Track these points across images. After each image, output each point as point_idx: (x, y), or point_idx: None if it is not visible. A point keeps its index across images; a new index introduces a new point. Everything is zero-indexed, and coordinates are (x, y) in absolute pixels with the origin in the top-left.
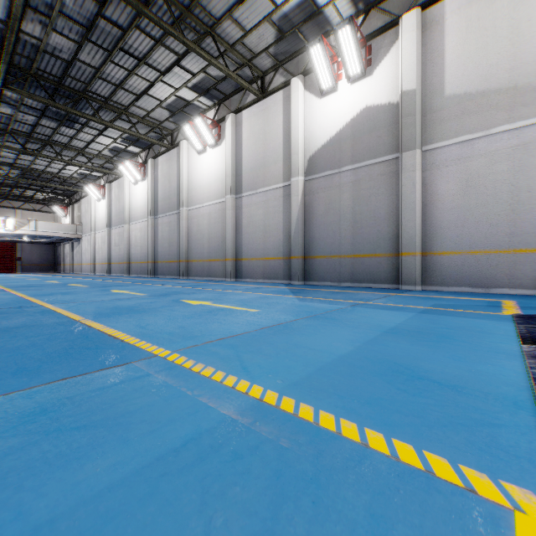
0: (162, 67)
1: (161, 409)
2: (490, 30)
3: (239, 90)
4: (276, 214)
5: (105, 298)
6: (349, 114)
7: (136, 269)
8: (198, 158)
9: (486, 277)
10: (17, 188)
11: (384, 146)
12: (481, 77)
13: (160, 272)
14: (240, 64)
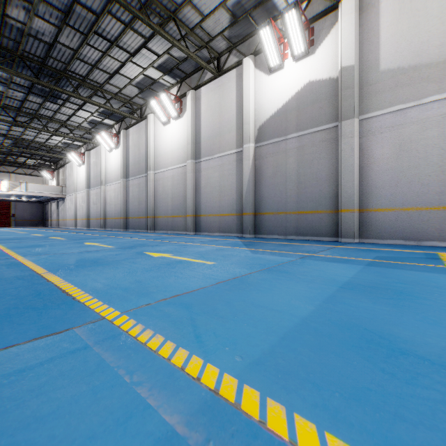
0: (132, 49)
1: (83, 410)
2: (421, 11)
3: (198, 70)
4: (230, 176)
5: (75, 250)
6: (294, 88)
7: (110, 224)
8: (163, 129)
9: (417, 231)
10: (10, 155)
11: (325, 115)
12: (413, 53)
13: (131, 226)
14: (199, 46)
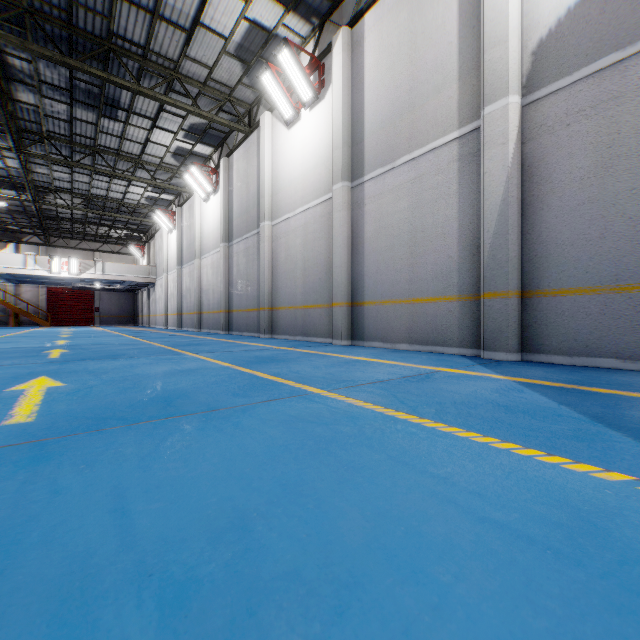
0: None
1: None
2: None
3: None
4: (441, 203)
5: None
6: None
7: (207, 321)
8: (288, 135)
9: None
10: (87, 224)
11: None
12: None
13: (235, 326)
14: None
